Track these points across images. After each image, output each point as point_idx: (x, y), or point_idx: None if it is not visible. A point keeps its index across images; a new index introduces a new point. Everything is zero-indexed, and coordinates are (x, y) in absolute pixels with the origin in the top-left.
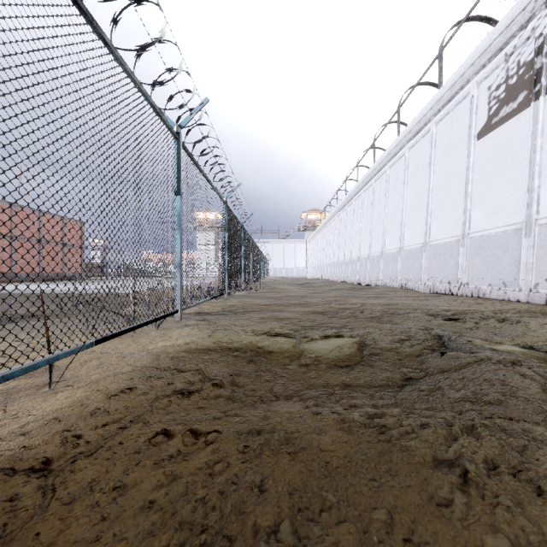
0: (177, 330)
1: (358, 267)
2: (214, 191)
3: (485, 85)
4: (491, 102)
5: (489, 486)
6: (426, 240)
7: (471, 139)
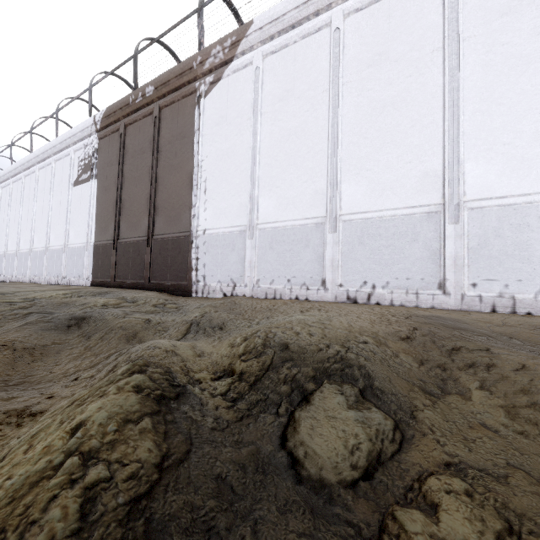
0: None
1: None
2: None
3: (78, 154)
4: (79, 167)
5: None
6: (47, 245)
7: (71, 184)
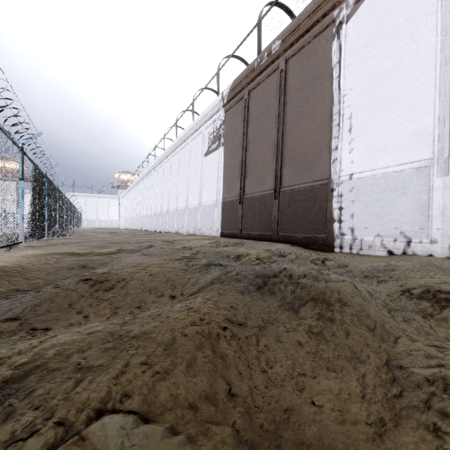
0: (23, 251)
1: (155, 220)
2: (38, 170)
3: (208, 130)
4: (209, 140)
5: (123, 258)
6: (187, 205)
7: (203, 155)
